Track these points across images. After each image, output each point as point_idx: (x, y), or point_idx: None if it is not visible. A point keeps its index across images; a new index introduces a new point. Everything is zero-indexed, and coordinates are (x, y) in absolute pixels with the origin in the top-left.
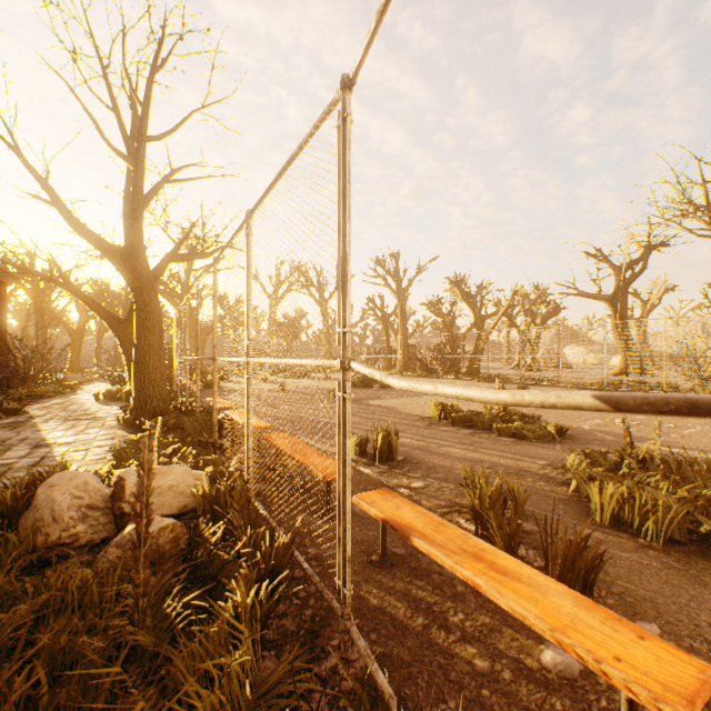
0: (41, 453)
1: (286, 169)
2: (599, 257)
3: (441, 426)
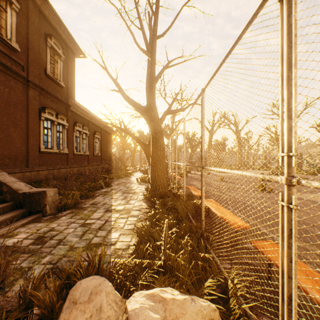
0: (106, 217)
1: None
2: None
3: None
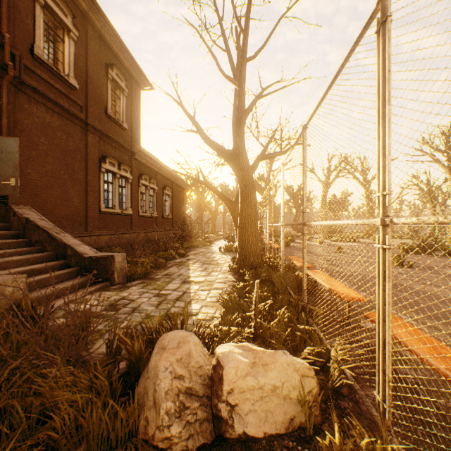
0: (184, 288)
1: None
2: None
3: None
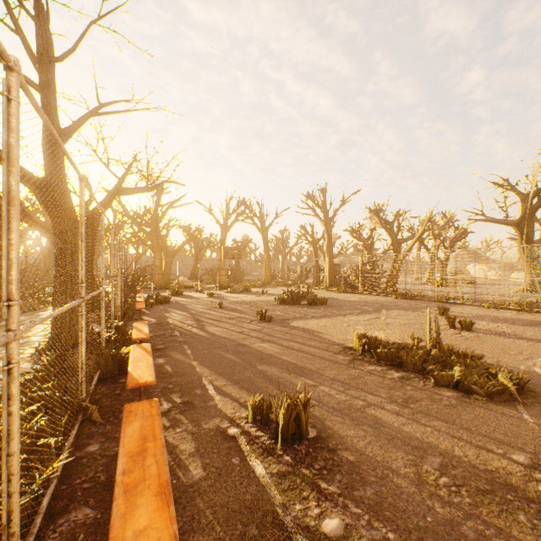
0: None
1: None
2: (506, 186)
3: (365, 363)
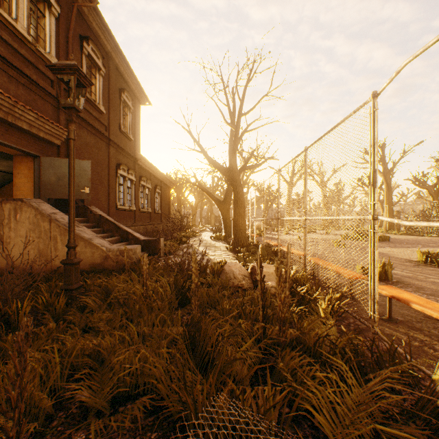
0: (206, 258)
1: (333, 129)
2: None
3: (427, 266)
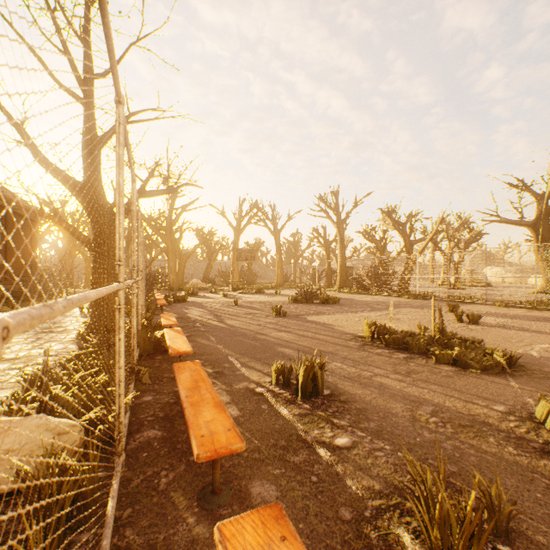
0: None
1: None
2: (521, 187)
3: (374, 347)
